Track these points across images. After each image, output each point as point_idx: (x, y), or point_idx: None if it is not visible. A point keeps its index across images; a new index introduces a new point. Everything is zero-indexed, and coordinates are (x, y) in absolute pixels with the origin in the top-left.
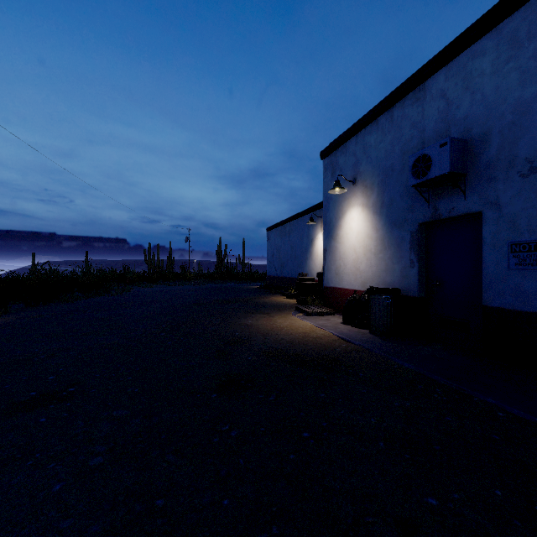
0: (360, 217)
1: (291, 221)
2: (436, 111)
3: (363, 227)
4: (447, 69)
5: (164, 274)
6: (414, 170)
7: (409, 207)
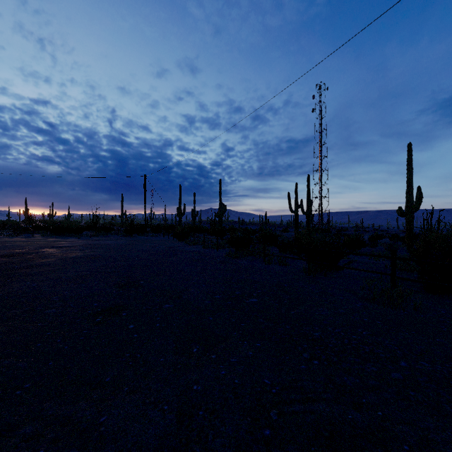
0: None
1: None
2: None
3: None
4: None
5: None
6: None
7: None
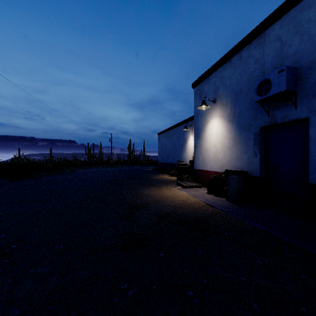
0: (218, 124)
1: (173, 128)
2: (273, 50)
3: (221, 131)
4: (282, 20)
5: (97, 161)
6: (258, 90)
7: (253, 116)
